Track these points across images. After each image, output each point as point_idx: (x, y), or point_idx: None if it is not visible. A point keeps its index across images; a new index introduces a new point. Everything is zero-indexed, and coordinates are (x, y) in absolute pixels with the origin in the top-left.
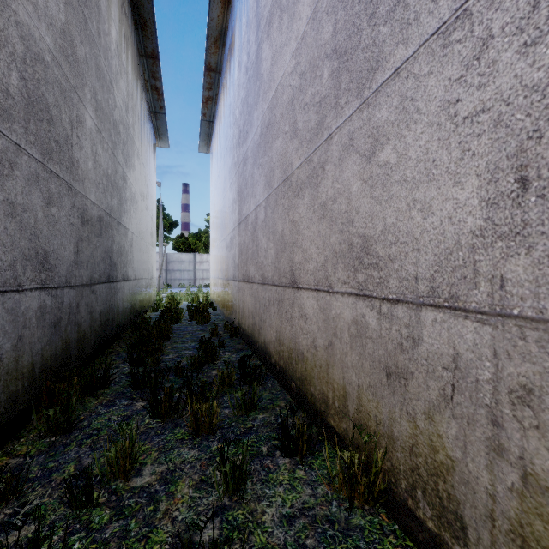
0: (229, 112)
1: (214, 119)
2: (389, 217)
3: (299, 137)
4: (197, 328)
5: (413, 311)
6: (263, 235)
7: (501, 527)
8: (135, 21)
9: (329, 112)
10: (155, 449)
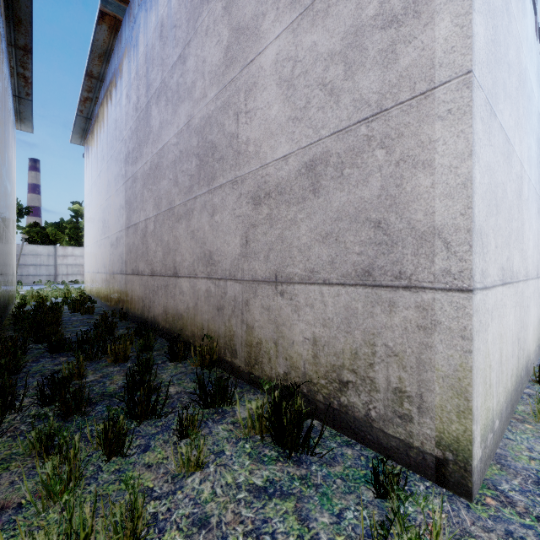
0: (115, 127)
1: (93, 117)
2: (218, 244)
3: (179, 188)
4: (83, 317)
5: (225, 282)
6: (153, 241)
7: (243, 345)
8: (7, 16)
9: (196, 185)
10: (90, 370)
